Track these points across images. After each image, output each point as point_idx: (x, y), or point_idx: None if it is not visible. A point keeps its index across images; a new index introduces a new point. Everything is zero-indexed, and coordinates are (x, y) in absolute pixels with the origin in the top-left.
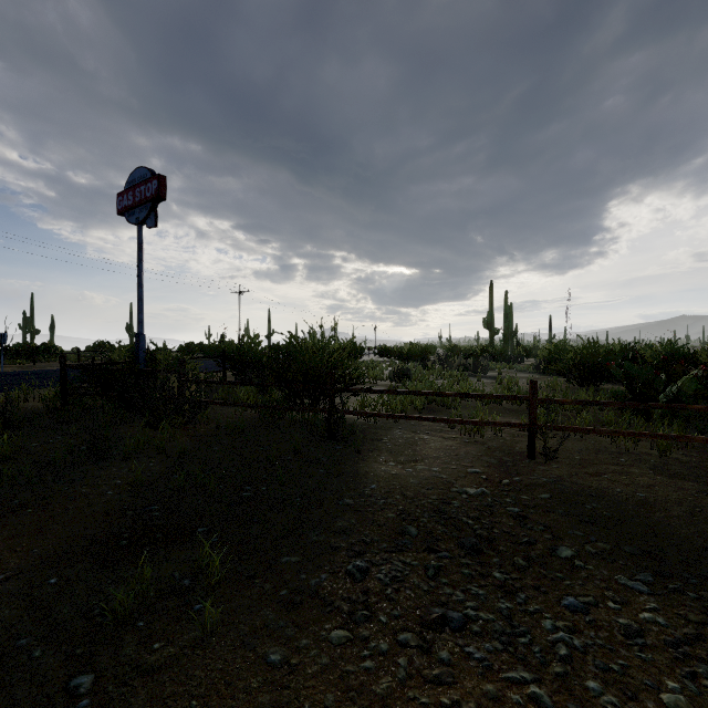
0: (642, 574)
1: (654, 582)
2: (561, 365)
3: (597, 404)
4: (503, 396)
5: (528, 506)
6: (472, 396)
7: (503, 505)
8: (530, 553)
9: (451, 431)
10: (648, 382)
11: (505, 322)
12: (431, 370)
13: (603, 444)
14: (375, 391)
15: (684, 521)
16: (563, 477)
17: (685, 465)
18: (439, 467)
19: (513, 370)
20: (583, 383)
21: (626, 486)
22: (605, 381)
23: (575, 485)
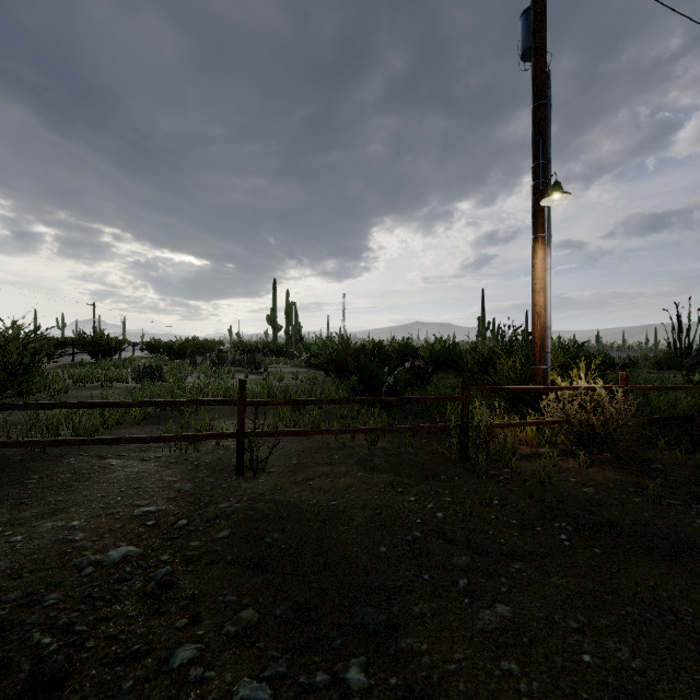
0: (274, 665)
1: (286, 674)
2: (322, 360)
3: (309, 403)
4: (206, 401)
5: (190, 560)
6: (165, 404)
7: (149, 570)
8: (123, 682)
9: (163, 448)
10: (373, 374)
11: (286, 319)
12: (200, 367)
13: (327, 440)
14: (1, 406)
15: (361, 533)
16: (264, 495)
17: (386, 453)
18: (87, 518)
19: (289, 365)
20: (339, 376)
21: (326, 493)
22: (356, 373)
23: (272, 504)
